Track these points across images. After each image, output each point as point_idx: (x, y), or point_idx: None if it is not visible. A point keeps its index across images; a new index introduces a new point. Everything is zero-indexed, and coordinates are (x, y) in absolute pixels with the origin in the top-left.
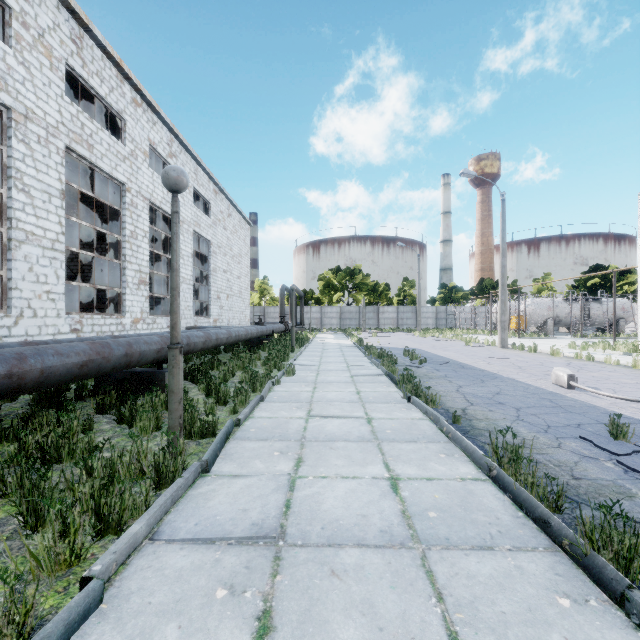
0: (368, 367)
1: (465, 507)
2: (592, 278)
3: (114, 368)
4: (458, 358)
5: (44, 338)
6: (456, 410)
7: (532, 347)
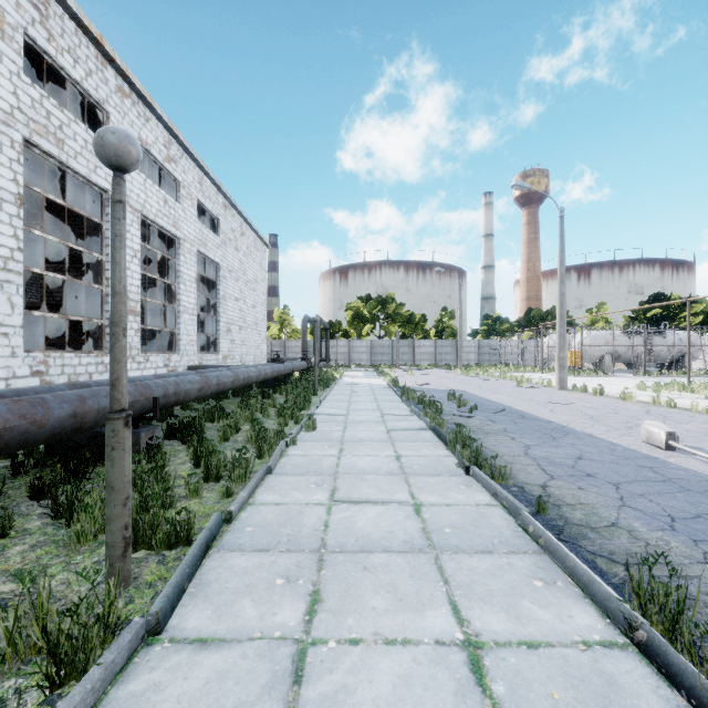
0: (407, 417)
1: None
2: (652, 308)
3: (54, 435)
4: (513, 404)
5: None
6: (541, 495)
7: (598, 389)
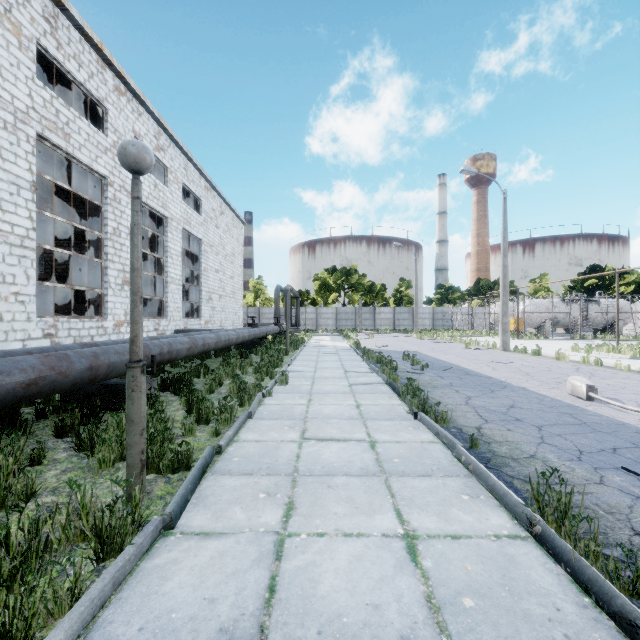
0: (367, 374)
1: (510, 588)
2: (589, 279)
3: (75, 384)
4: (460, 363)
5: (11, 344)
6: (473, 433)
7: (536, 350)
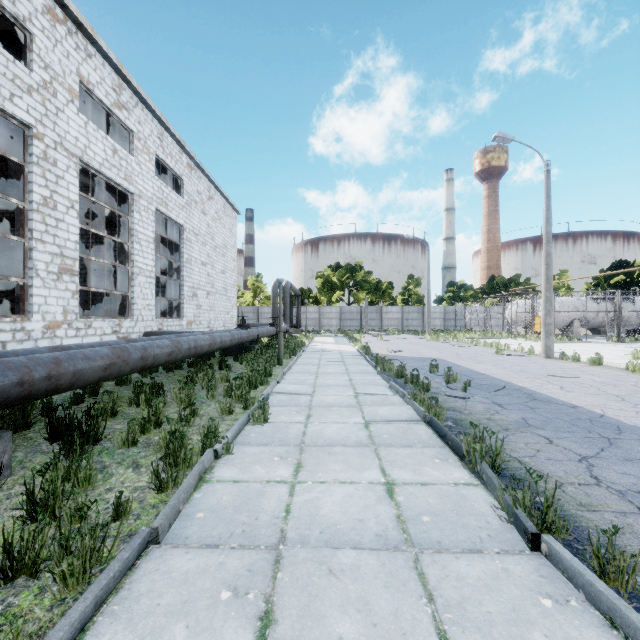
0: (388, 398)
1: None
2: (616, 275)
3: None
4: (508, 377)
5: None
6: None
7: (595, 359)
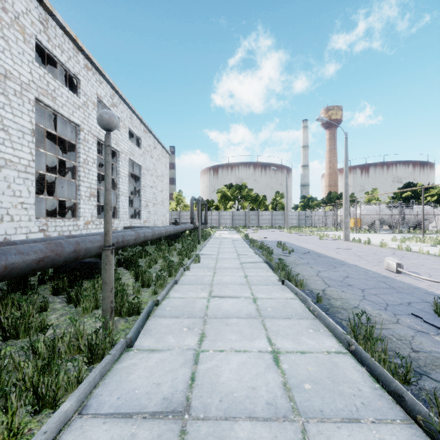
0: (252, 256)
1: (333, 379)
2: (406, 192)
3: (65, 261)
4: (315, 249)
5: (19, 236)
6: (319, 292)
7: (367, 241)
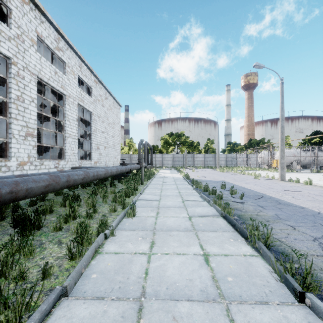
0: (200, 202)
1: None
2: (314, 138)
3: None
4: (263, 191)
5: None
6: None
7: (308, 181)
